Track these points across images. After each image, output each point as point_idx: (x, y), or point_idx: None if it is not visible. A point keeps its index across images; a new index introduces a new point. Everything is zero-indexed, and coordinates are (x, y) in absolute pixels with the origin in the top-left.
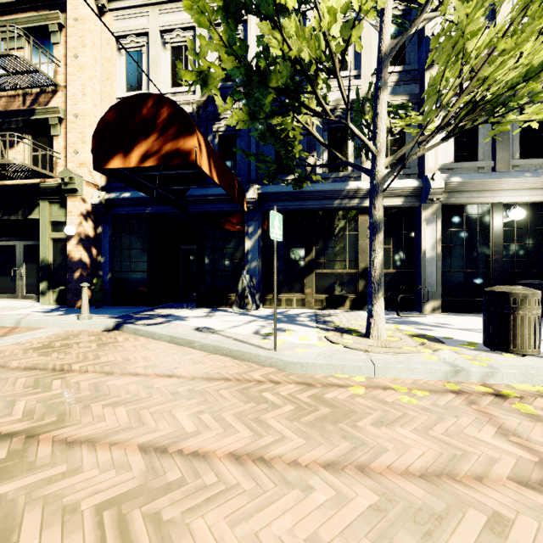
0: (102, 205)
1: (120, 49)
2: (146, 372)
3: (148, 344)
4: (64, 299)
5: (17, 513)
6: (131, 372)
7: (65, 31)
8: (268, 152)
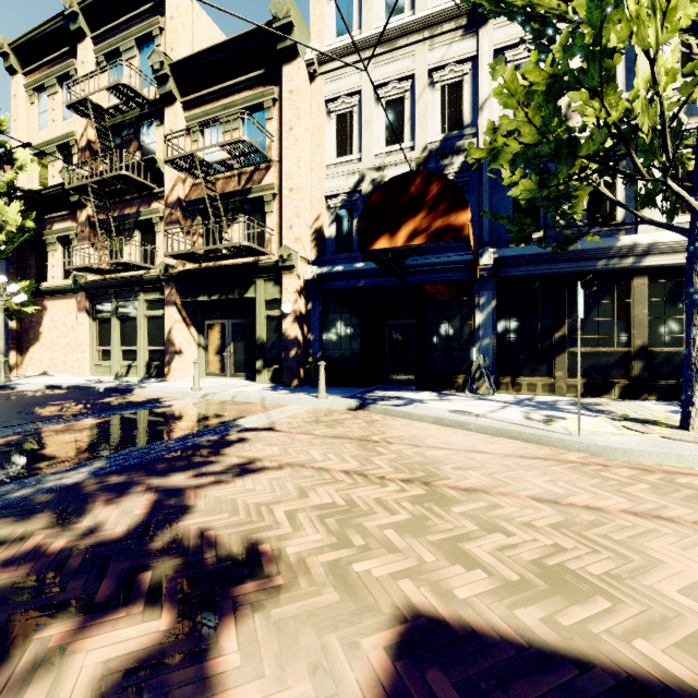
0: (314, 281)
1: (329, 113)
2: (450, 447)
3: (412, 424)
4: (278, 378)
5: (490, 522)
6: (434, 446)
7: (278, 105)
8: (504, 207)
